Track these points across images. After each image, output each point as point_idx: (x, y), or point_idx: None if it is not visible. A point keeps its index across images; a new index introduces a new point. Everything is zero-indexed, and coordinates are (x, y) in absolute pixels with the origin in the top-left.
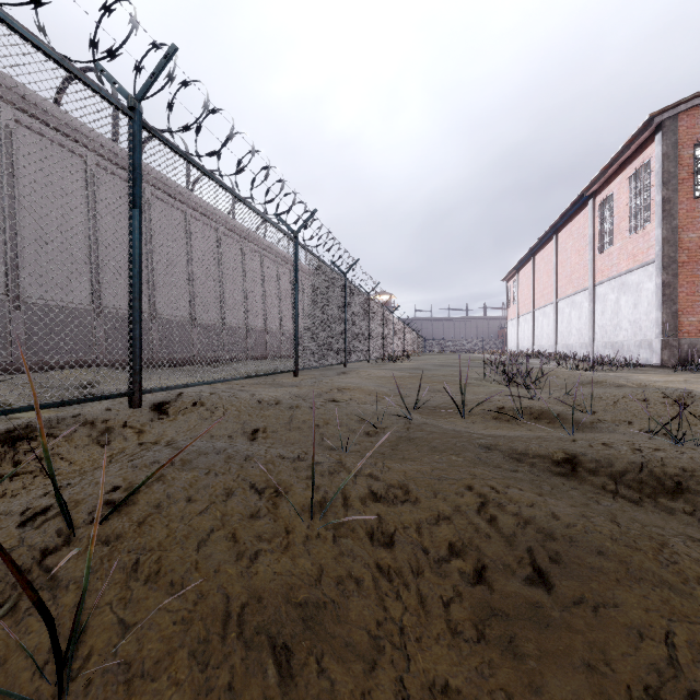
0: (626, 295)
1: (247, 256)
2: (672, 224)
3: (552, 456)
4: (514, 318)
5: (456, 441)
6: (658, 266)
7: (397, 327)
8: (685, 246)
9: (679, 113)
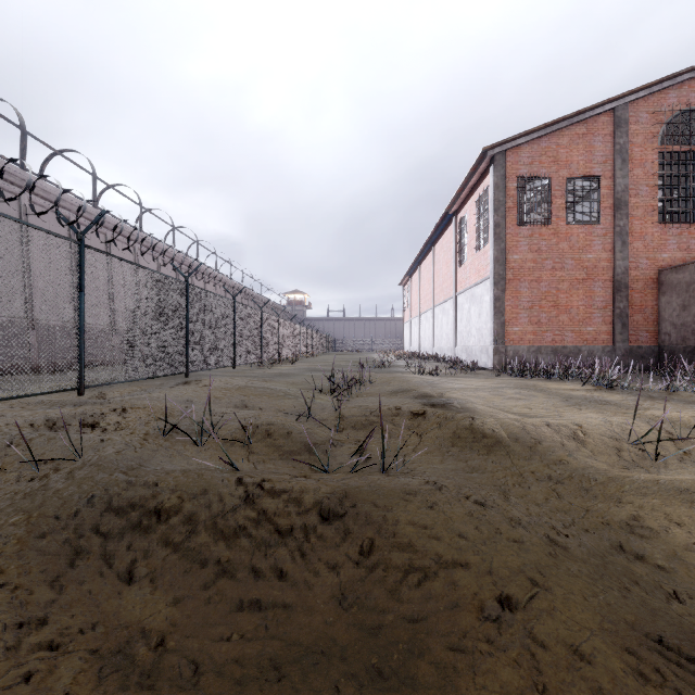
0: (474, 306)
1: (115, 249)
2: (501, 246)
3: (159, 504)
4: (408, 321)
5: (73, 491)
6: (492, 282)
7: (288, 329)
8: (511, 266)
9: (507, 150)
